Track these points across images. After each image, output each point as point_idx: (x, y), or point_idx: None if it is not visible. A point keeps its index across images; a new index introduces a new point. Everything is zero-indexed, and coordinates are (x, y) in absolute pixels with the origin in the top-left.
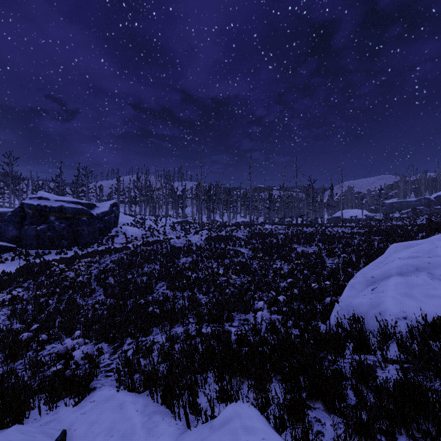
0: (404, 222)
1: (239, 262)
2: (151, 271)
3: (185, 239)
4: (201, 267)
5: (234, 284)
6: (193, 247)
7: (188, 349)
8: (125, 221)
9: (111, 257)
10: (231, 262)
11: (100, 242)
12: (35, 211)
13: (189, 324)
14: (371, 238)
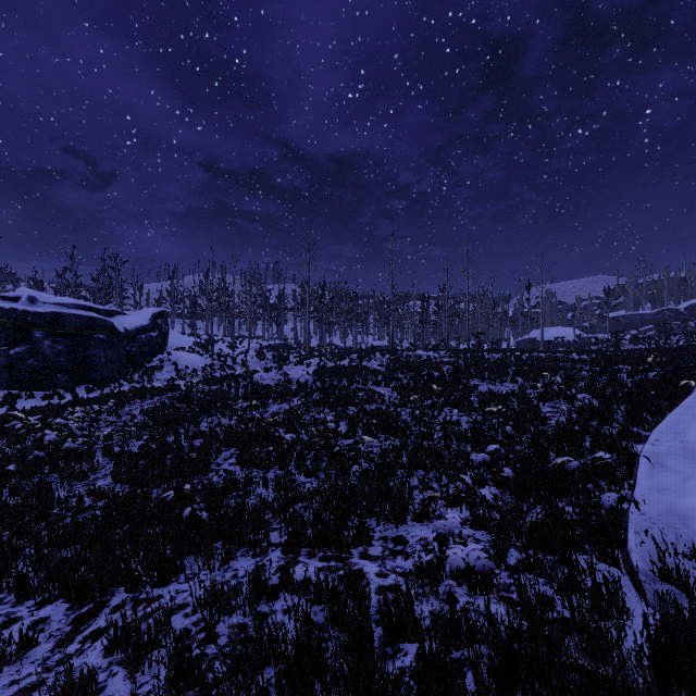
0: (649, 345)
1: (375, 411)
2: (212, 428)
3: (279, 372)
4: (306, 421)
5: (368, 453)
6: (294, 386)
7: (254, 636)
8: (178, 344)
9: (145, 403)
10: (360, 412)
11: (130, 377)
12: (6, 322)
13: (269, 551)
14: (613, 367)
